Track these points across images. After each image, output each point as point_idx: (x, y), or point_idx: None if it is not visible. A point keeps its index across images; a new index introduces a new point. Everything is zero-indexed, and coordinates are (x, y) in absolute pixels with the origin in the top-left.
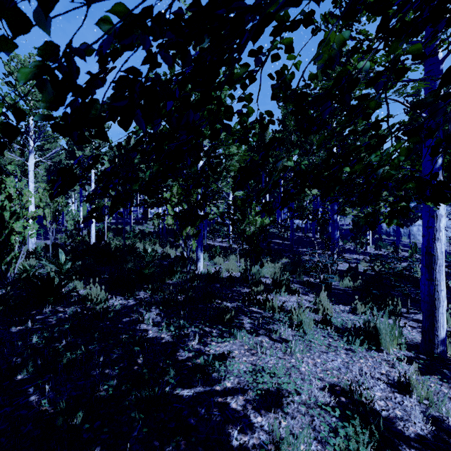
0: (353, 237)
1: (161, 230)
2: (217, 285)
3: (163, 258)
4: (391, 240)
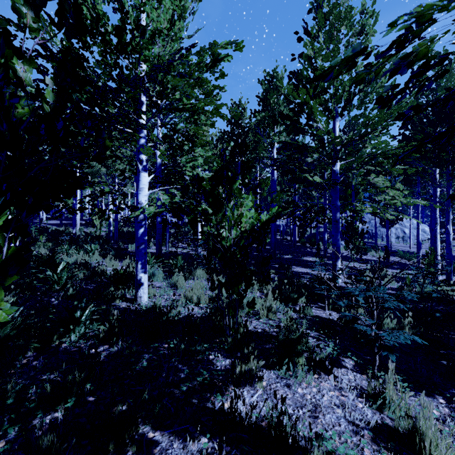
0: (346, 241)
1: (111, 233)
2: (162, 345)
3: (91, 278)
4: (367, 242)
